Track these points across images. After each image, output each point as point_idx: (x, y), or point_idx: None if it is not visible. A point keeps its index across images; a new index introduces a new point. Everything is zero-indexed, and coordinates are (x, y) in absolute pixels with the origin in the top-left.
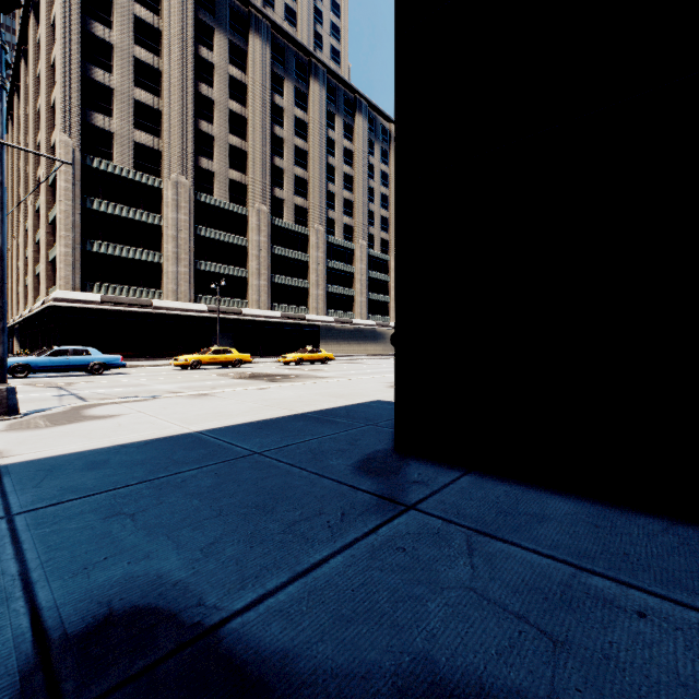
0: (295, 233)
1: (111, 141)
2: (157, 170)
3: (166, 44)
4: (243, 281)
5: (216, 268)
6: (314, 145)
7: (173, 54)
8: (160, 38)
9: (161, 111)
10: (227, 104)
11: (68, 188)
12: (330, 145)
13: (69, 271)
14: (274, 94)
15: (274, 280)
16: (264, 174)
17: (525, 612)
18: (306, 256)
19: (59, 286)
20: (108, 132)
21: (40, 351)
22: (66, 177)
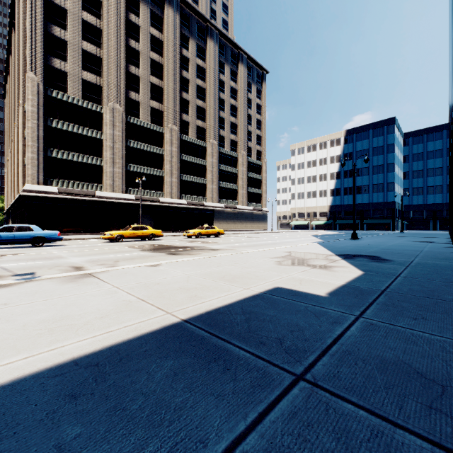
0: (197, 145)
1: (66, 78)
2: (99, 100)
3: (105, 10)
4: (160, 178)
5: (141, 169)
6: (210, 84)
7: (110, 17)
8: (101, 7)
9: (101, 58)
10: (149, 54)
11: (34, 111)
12: (221, 85)
13: (34, 170)
14: (182, 48)
15: (182, 178)
16: (175, 104)
17: None
18: (204, 161)
19: (27, 181)
20: (64, 72)
21: None
22: (32, 103)
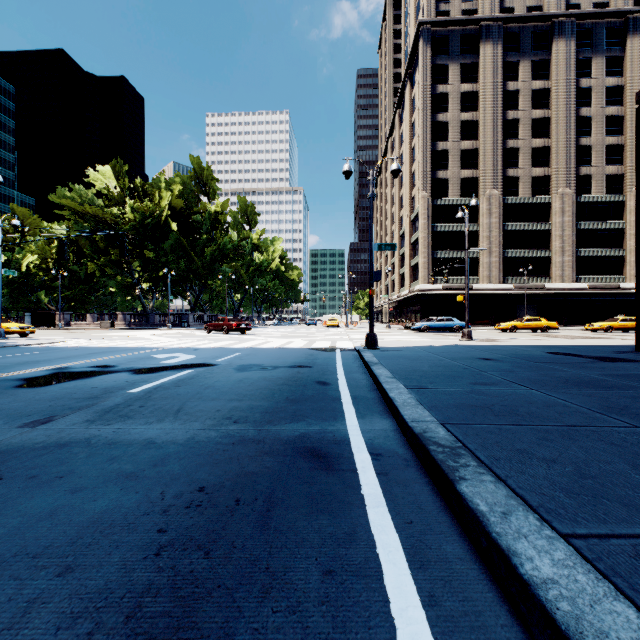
0: (605, 203)
1: (447, 184)
2: (475, 192)
3: (481, 99)
4: (545, 260)
5: (520, 253)
6: (631, 105)
7: (486, 103)
8: (476, 97)
9: (477, 149)
10: (530, 115)
11: (425, 223)
12: None
13: (425, 272)
14: (579, 80)
15: (579, 254)
16: (568, 159)
17: (634, 357)
18: (620, 223)
19: (420, 282)
20: (445, 179)
21: (426, 319)
22: (424, 217)
